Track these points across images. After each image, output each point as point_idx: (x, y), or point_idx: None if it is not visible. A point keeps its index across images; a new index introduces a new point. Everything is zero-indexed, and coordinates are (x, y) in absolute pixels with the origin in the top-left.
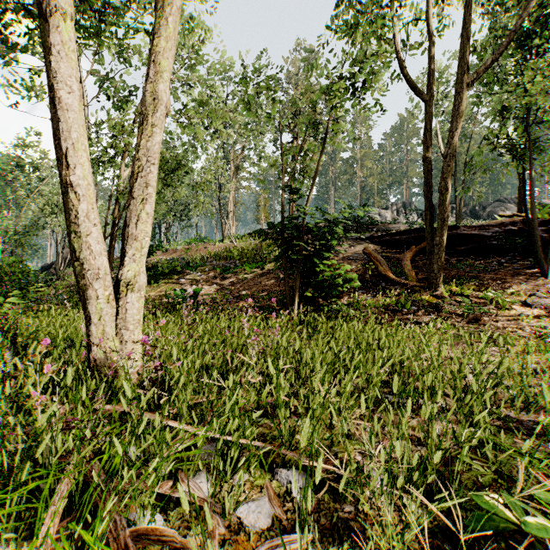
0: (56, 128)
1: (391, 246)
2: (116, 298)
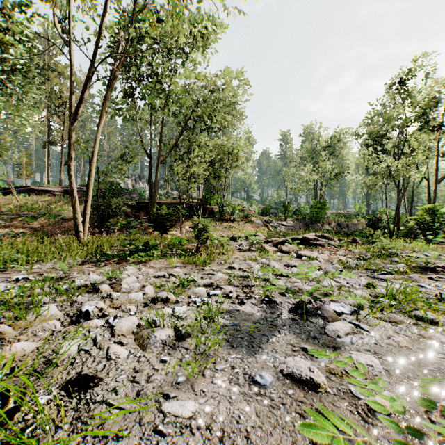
0: (71, 191)
1: (135, 208)
2: (82, 227)
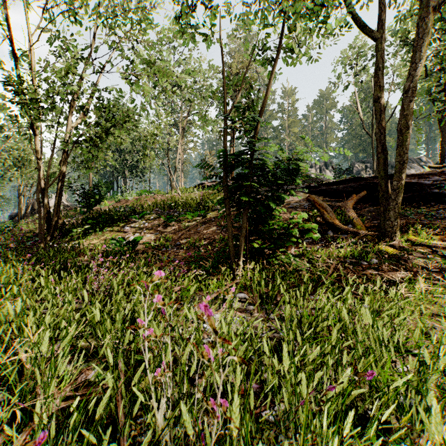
0: None
1: (328, 195)
2: None
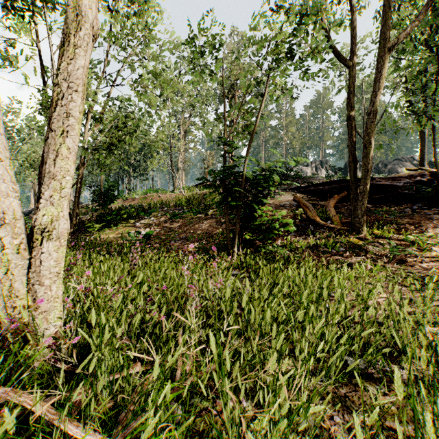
0: None
1: (315, 195)
2: (30, 247)
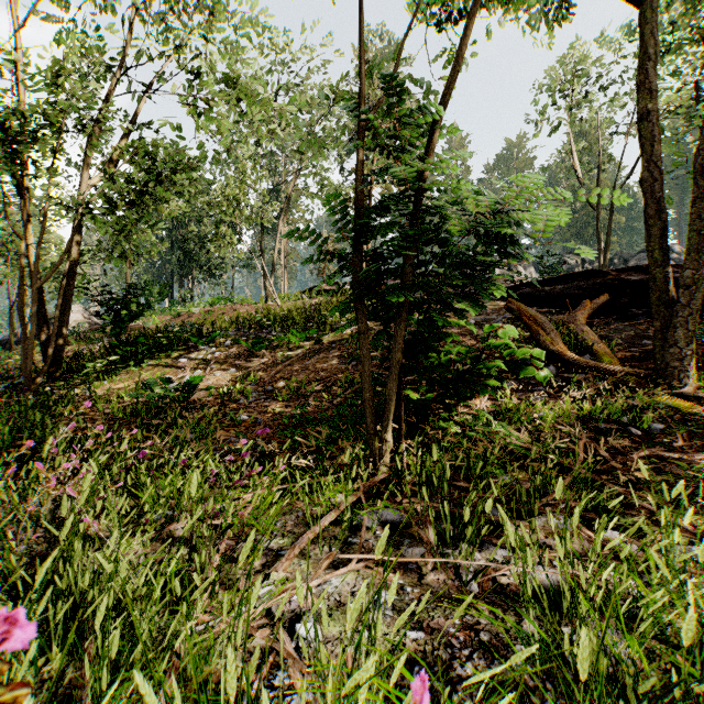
0: None
1: (534, 303)
2: None
